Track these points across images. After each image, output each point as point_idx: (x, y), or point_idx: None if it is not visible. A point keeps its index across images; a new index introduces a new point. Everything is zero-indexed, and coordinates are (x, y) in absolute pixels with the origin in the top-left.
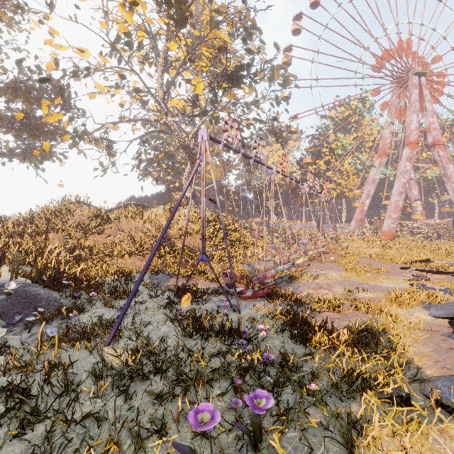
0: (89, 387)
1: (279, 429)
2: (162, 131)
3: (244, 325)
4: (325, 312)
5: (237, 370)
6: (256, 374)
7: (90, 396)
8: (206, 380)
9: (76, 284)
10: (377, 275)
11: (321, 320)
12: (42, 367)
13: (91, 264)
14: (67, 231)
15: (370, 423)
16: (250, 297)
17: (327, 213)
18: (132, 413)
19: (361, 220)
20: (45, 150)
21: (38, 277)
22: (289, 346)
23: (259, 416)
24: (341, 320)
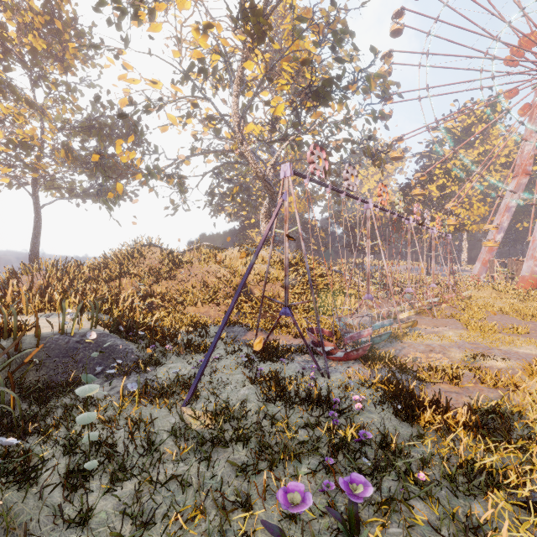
0: (170, 449)
1: (379, 522)
2: (237, 162)
3: (334, 393)
4: (437, 383)
5: (329, 447)
6: (350, 453)
7: (173, 459)
8: (292, 455)
9: (151, 335)
10: (512, 337)
11: (432, 395)
12: (126, 424)
13: (164, 312)
14: (139, 276)
15: (497, 531)
16: (341, 359)
17: (441, 253)
18: (215, 482)
19: (489, 261)
20: (119, 191)
21: (115, 327)
22: (391, 423)
23: (356, 503)
24: (459, 396)
